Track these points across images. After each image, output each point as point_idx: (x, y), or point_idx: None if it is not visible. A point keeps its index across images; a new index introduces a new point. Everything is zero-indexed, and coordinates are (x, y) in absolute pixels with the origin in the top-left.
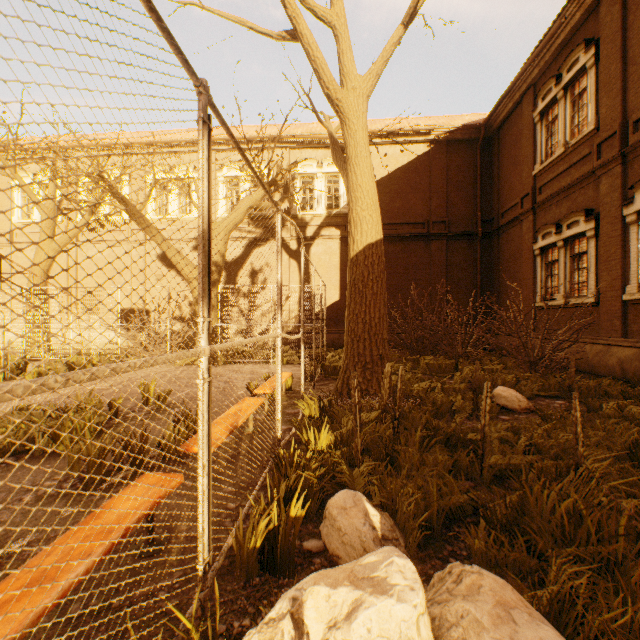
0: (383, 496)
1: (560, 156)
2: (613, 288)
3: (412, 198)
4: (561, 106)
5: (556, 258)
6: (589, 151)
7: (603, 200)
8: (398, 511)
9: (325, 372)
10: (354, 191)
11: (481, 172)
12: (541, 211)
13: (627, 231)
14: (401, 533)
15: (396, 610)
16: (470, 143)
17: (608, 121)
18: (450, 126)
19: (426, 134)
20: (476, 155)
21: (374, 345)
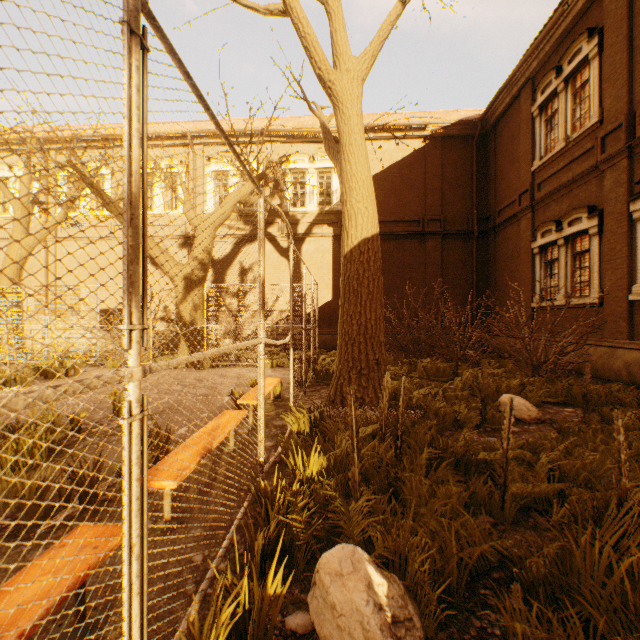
0: (388, 546)
1: (561, 151)
2: (618, 288)
3: (407, 195)
4: (562, 99)
5: (556, 257)
6: (592, 145)
7: (607, 196)
8: (408, 568)
9: (317, 377)
10: (348, 181)
11: (477, 169)
12: (540, 208)
13: (633, 228)
14: (413, 601)
15: None
16: (466, 139)
17: (613, 113)
18: (446, 121)
19: (421, 129)
20: (472, 151)
21: (370, 349)
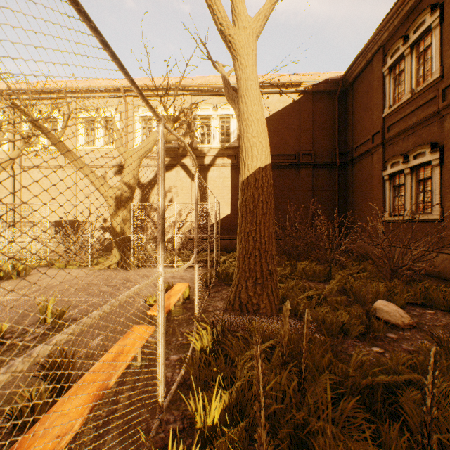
0: None
1: (407, 101)
2: None
3: (286, 135)
4: (408, 61)
5: (402, 182)
6: (434, 95)
7: (448, 135)
8: None
9: (219, 278)
10: (245, 120)
11: (338, 116)
12: (389, 145)
13: None
14: None
15: None
16: (330, 94)
17: None
18: (315, 80)
19: (297, 86)
20: (335, 103)
21: (264, 261)
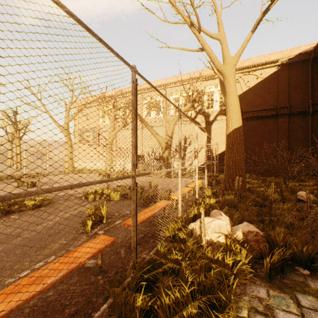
0: (229, 214)
1: None
2: None
3: (267, 96)
4: None
5: None
6: None
7: None
8: (233, 218)
9: (217, 182)
10: (228, 106)
11: (312, 77)
12: None
13: None
14: (233, 223)
15: (221, 221)
16: (304, 62)
17: None
18: (290, 55)
19: (275, 62)
20: (308, 68)
21: (237, 170)
